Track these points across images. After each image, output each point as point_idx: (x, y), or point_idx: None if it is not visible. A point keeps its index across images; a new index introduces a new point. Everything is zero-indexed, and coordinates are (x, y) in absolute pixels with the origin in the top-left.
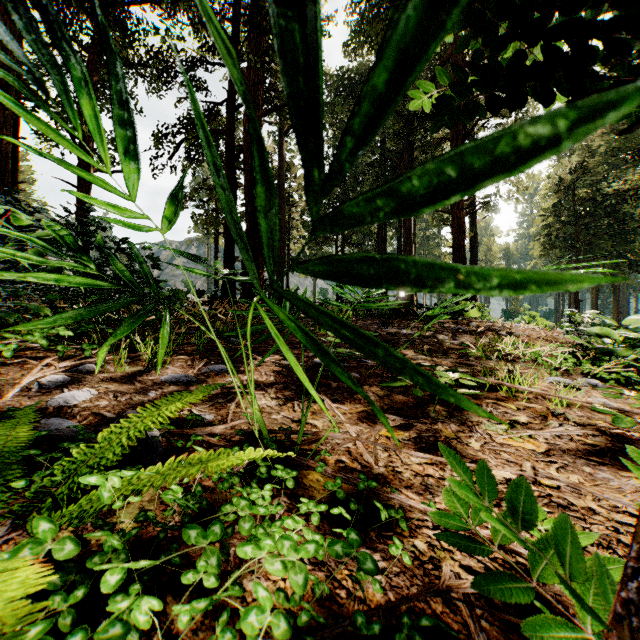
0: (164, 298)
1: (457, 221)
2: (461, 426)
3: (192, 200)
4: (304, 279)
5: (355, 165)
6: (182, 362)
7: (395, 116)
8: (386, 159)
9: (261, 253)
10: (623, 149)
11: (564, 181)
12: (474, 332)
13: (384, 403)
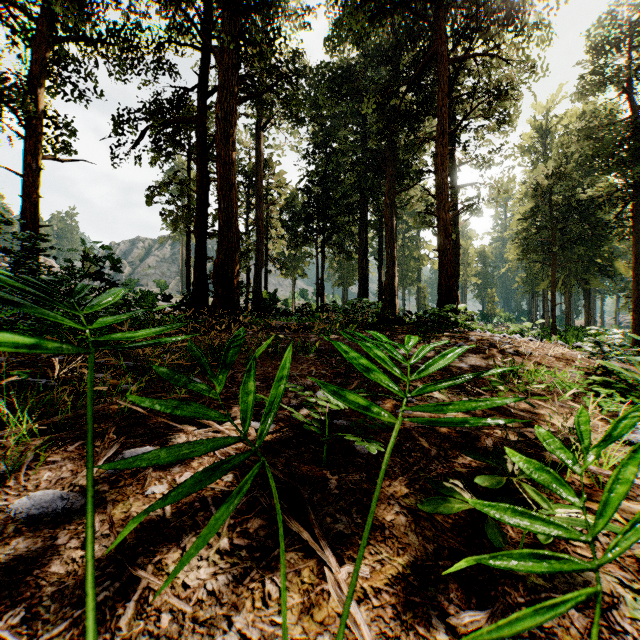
0: (124, 304)
1: (443, 223)
2: (586, 611)
3: (162, 195)
4: (283, 280)
5: (336, 164)
6: (85, 440)
7: (378, 113)
8: (367, 158)
9: (236, 254)
10: (599, 155)
11: (541, 186)
12: (479, 350)
13: (425, 536)
